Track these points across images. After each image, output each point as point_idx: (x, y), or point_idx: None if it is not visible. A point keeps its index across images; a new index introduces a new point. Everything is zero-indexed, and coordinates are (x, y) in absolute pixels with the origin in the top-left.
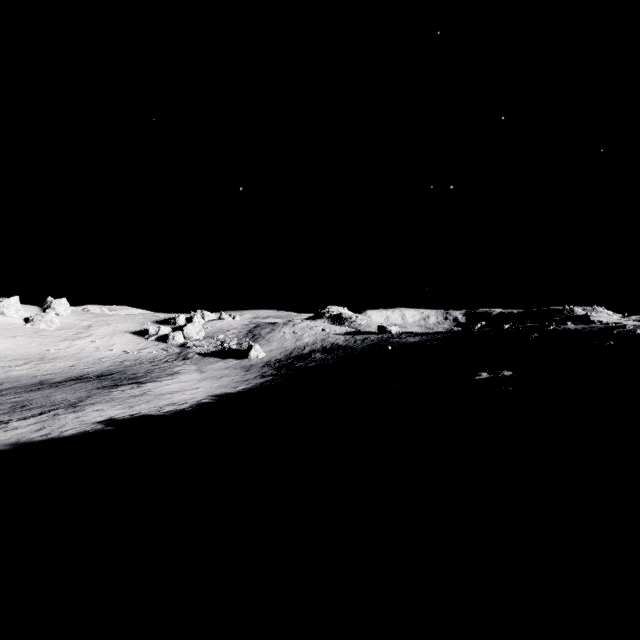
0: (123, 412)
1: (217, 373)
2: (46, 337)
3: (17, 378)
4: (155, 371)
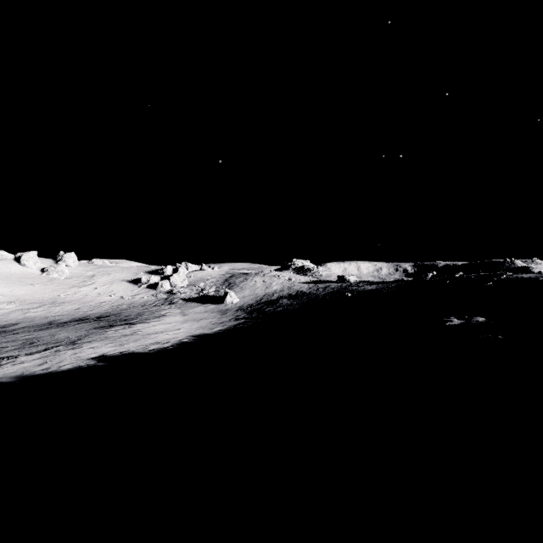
0: (114, 349)
1: (197, 316)
2: (58, 284)
3: (32, 319)
4: (145, 314)
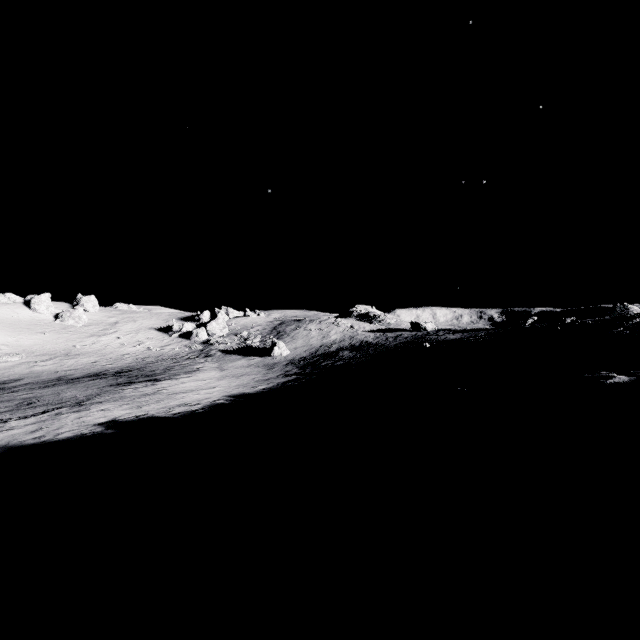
0: (129, 413)
1: (238, 371)
2: (73, 333)
3: (39, 373)
4: (174, 368)
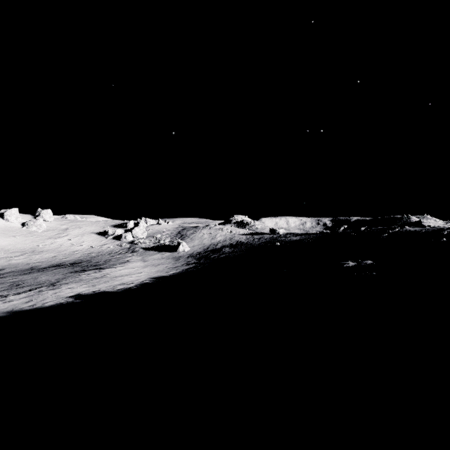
0: (88, 289)
1: (155, 262)
2: (36, 236)
3: (15, 265)
4: (112, 260)
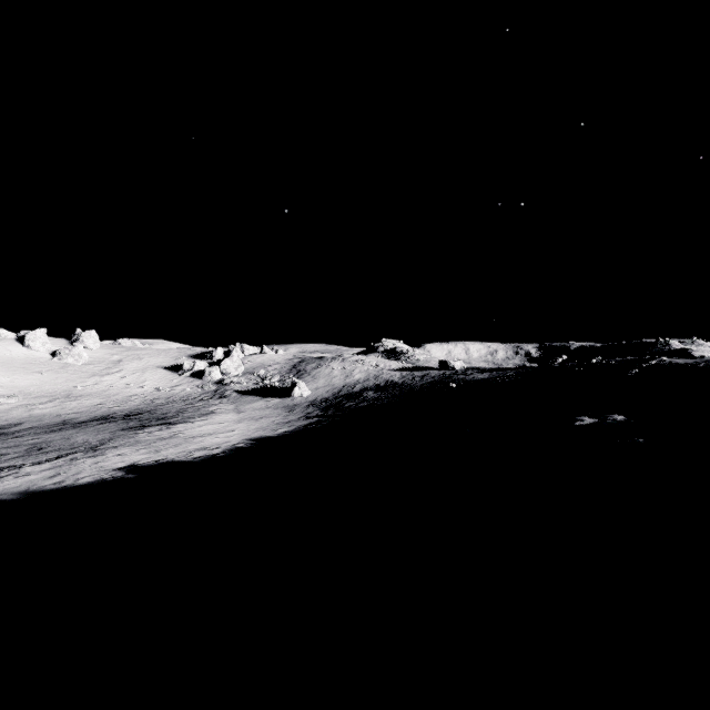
0: (147, 457)
1: (256, 413)
2: (73, 372)
3: (40, 417)
4: (188, 410)
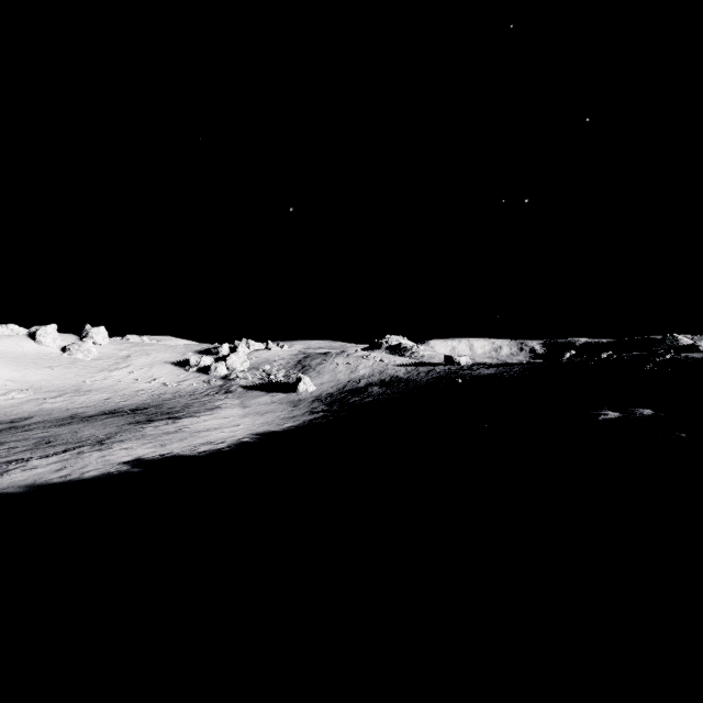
0: (153, 451)
1: (261, 408)
2: (83, 368)
3: (49, 411)
4: (194, 405)
